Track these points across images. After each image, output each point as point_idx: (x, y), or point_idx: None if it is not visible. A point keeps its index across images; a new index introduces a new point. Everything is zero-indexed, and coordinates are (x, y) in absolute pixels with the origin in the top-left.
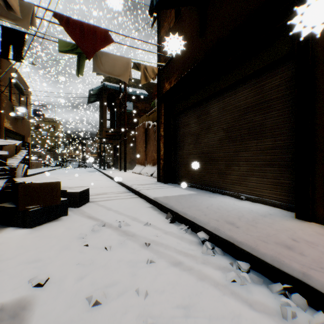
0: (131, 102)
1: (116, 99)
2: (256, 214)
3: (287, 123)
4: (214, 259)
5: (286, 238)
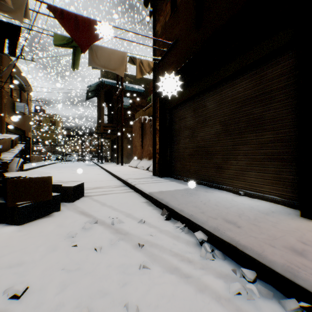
0: (128, 98)
1: (113, 95)
2: (257, 212)
3: (290, 114)
4: (215, 265)
5: (295, 241)
